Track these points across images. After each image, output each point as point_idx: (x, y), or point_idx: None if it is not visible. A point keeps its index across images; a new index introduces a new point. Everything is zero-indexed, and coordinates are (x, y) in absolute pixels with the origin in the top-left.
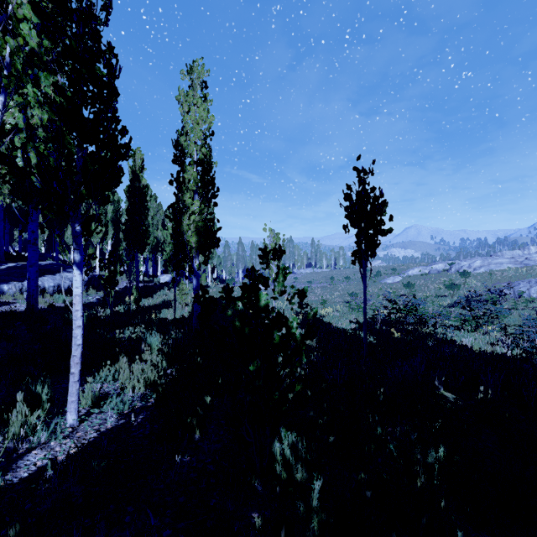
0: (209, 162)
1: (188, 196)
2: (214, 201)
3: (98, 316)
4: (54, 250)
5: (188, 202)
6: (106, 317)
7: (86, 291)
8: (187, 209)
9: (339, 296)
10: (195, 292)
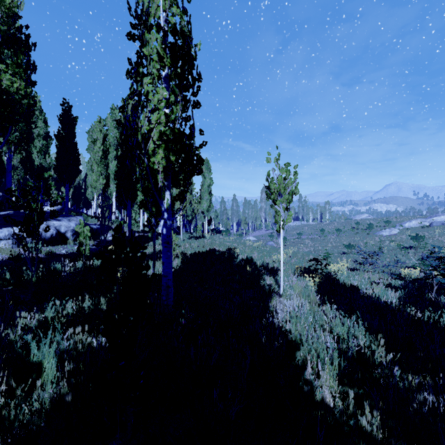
0: (185, 32)
1: (147, 82)
2: (194, 100)
3: (57, 273)
4: (84, 206)
5: (147, 92)
6: (66, 274)
7: (74, 240)
8: (146, 103)
9: (332, 248)
10: (164, 245)
